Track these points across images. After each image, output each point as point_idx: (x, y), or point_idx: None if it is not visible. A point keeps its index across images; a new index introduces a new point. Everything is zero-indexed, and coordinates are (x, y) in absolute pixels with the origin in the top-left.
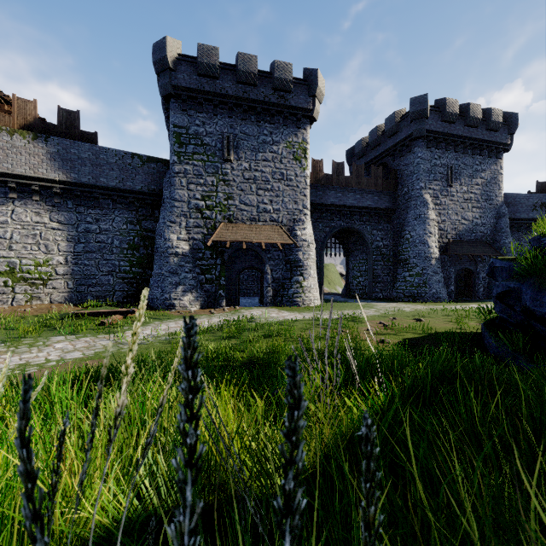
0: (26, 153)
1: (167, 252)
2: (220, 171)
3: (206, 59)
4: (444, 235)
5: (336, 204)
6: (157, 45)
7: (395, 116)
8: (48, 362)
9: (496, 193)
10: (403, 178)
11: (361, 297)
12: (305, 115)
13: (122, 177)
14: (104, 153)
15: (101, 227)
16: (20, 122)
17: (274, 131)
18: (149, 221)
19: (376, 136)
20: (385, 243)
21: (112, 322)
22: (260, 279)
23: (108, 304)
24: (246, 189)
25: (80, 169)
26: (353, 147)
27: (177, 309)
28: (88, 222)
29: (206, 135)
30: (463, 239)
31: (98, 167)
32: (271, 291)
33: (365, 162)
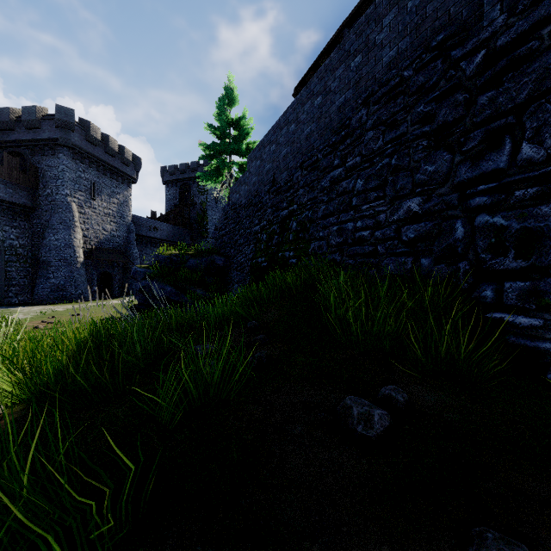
0: None
1: None
2: None
3: None
4: (88, 242)
5: None
6: None
7: (37, 111)
8: None
9: (128, 213)
10: (46, 179)
11: None
12: None
13: None
14: None
15: None
16: None
17: None
18: None
19: (9, 118)
20: (22, 242)
21: None
22: None
23: None
24: None
25: None
26: None
27: None
28: None
29: None
30: (104, 247)
31: None
32: None
33: None
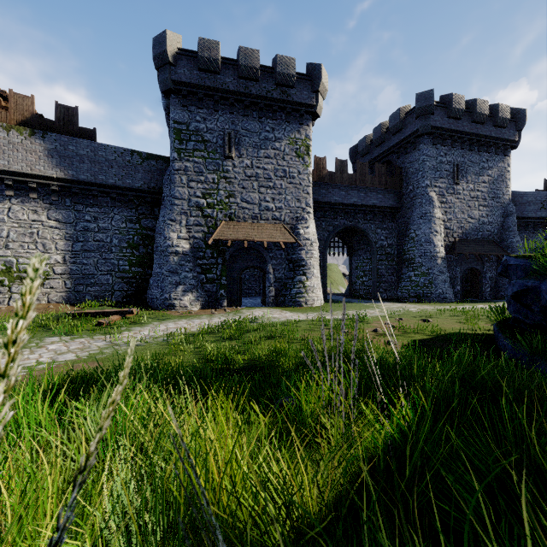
0: (23, 150)
1: (167, 251)
2: (221, 169)
3: (207, 53)
4: (450, 234)
5: (340, 202)
6: (157, 39)
7: (400, 112)
8: (38, 364)
9: (504, 191)
10: (408, 176)
11: (365, 297)
12: (308, 111)
13: (121, 174)
14: (103, 150)
15: (99, 225)
16: (16, 118)
17: (276, 128)
18: (149, 219)
19: (380, 133)
20: (389, 242)
21: (109, 322)
22: (262, 279)
23: (107, 304)
24: (247, 187)
25: (78, 166)
26: (357, 145)
27: (177, 309)
28: (86, 220)
29: (206, 131)
30: (470, 238)
31: (97, 164)
32: (273, 291)
33: (369, 160)
